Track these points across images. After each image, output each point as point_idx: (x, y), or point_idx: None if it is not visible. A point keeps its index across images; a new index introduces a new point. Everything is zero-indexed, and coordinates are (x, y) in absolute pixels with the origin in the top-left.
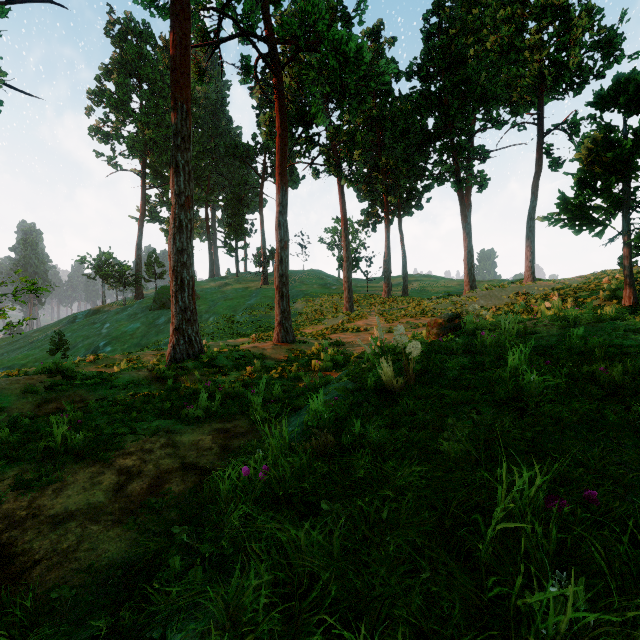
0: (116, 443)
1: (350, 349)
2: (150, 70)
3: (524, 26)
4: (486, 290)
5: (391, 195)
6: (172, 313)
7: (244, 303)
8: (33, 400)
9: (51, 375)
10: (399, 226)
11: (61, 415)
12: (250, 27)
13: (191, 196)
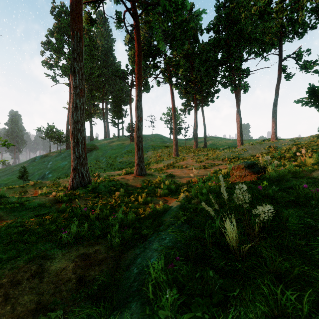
0: None
1: (178, 179)
2: None
3: (272, 1)
4: (251, 145)
5: (198, 95)
6: (71, 159)
7: (121, 151)
8: None
9: None
10: (202, 111)
11: None
12: None
13: (83, 89)
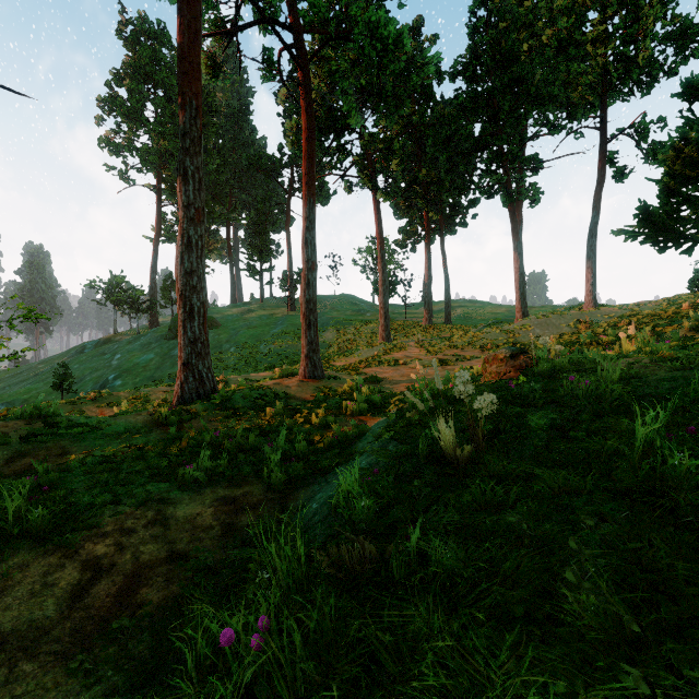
0: (89, 519)
1: (388, 386)
2: (166, 75)
3: (585, 17)
4: (542, 317)
5: (432, 211)
6: (180, 345)
7: (269, 332)
8: (3, 454)
9: (31, 421)
10: (441, 246)
11: (27, 477)
12: (272, 14)
13: (202, 208)
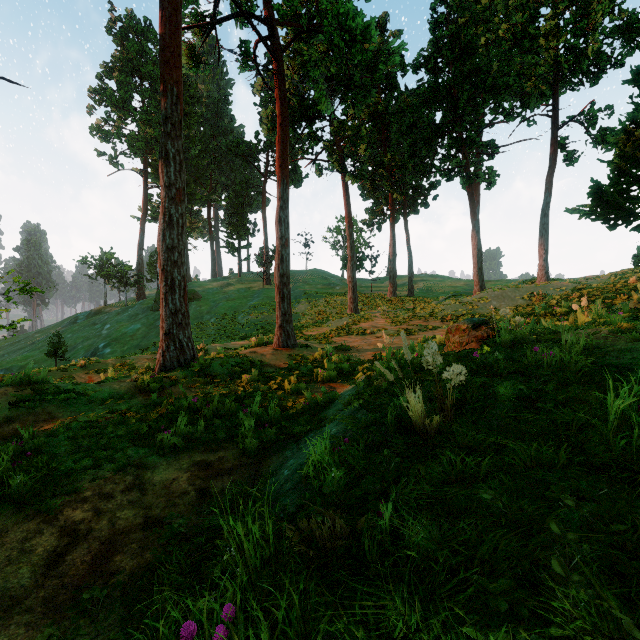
0: (70, 484)
1: (356, 355)
2: (152, 68)
3: (538, 13)
4: (498, 290)
5: (397, 192)
6: (162, 316)
7: (246, 304)
8: None
9: (20, 388)
10: (405, 224)
11: (13, 443)
12: (248, 8)
13: (183, 188)
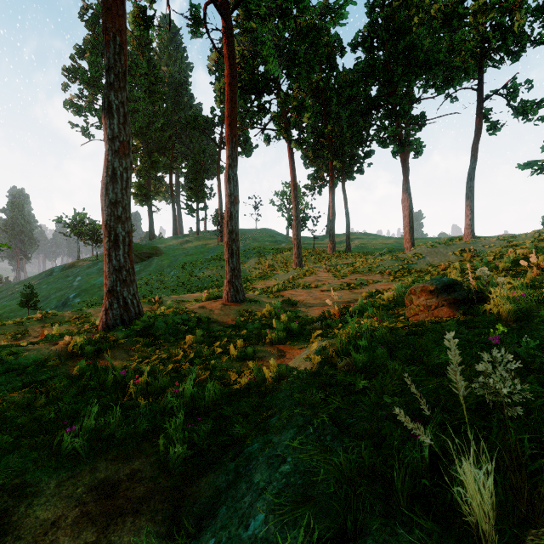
0: None
1: (303, 309)
2: None
3: None
4: (431, 247)
5: (336, 160)
6: (105, 273)
7: (202, 258)
8: None
9: None
10: (343, 189)
11: None
12: None
13: (127, 142)
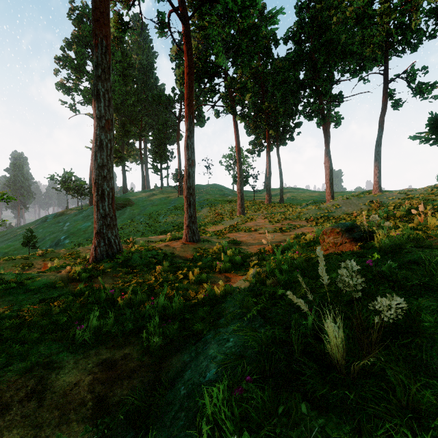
0: None
1: (245, 247)
2: None
3: None
4: (346, 199)
5: (272, 130)
6: (94, 219)
7: (165, 208)
8: None
9: None
10: (277, 152)
11: None
12: None
13: (111, 120)
